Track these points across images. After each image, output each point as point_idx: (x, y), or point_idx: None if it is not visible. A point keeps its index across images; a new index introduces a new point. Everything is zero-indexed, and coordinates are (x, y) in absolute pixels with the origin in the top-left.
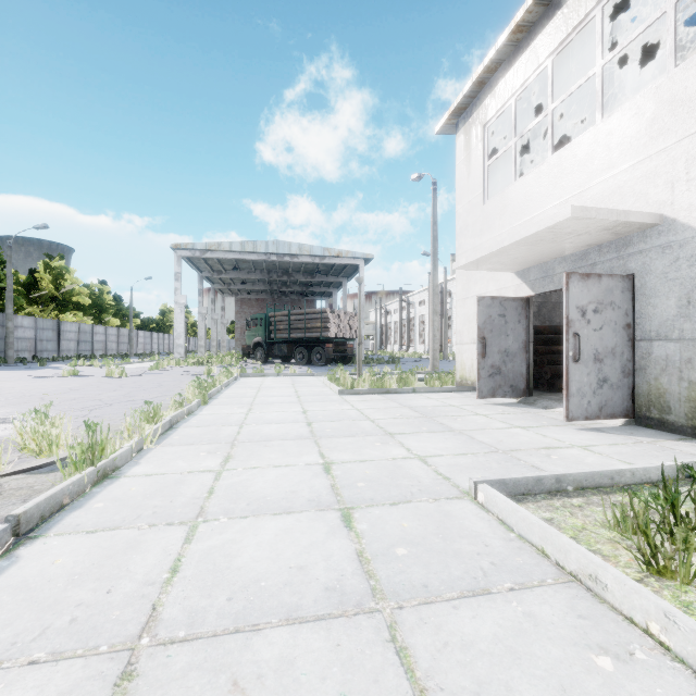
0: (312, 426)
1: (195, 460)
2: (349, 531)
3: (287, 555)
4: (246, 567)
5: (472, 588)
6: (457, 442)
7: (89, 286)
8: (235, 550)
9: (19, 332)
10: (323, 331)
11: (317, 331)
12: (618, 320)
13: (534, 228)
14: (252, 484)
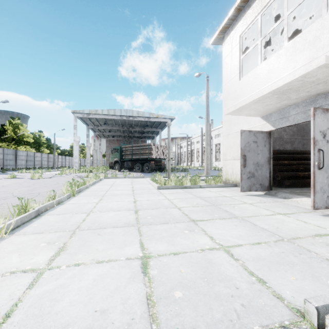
0: (138, 214)
1: (30, 253)
2: None
3: None
4: None
5: None
6: (245, 228)
7: (33, 133)
8: None
9: None
10: (149, 154)
11: (146, 155)
12: None
13: (289, 78)
14: (63, 295)
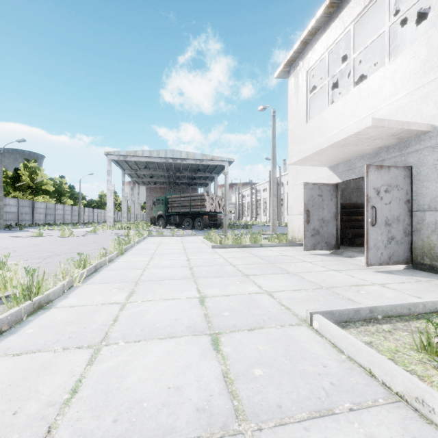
0: (193, 270)
1: (108, 295)
2: (217, 353)
3: (167, 375)
4: (133, 387)
5: (318, 409)
6: (293, 281)
7: (53, 179)
8: (126, 371)
9: (7, 208)
10: (202, 207)
11: (198, 207)
12: (401, 197)
13: (344, 135)
14: (147, 313)
